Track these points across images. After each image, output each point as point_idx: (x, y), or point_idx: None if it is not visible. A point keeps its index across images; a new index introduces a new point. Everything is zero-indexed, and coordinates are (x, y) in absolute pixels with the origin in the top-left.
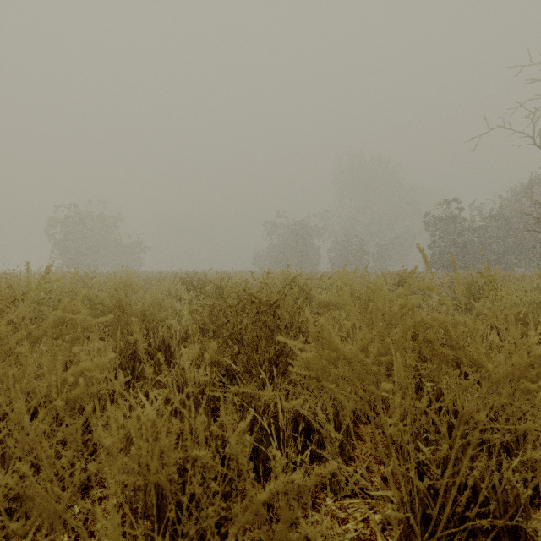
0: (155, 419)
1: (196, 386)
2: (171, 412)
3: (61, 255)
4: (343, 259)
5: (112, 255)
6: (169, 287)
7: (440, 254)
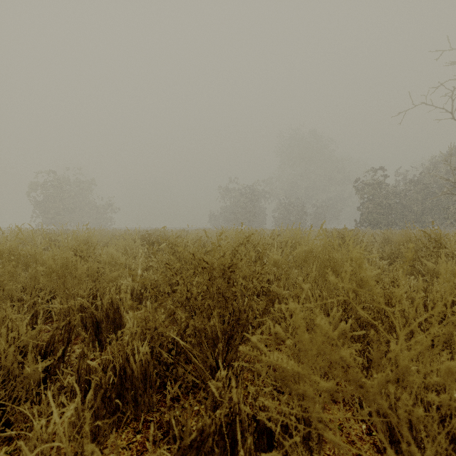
0: (63, 440)
1: (137, 366)
2: (104, 401)
3: (41, 215)
4: (285, 218)
5: (87, 215)
6: (129, 244)
7: (368, 214)
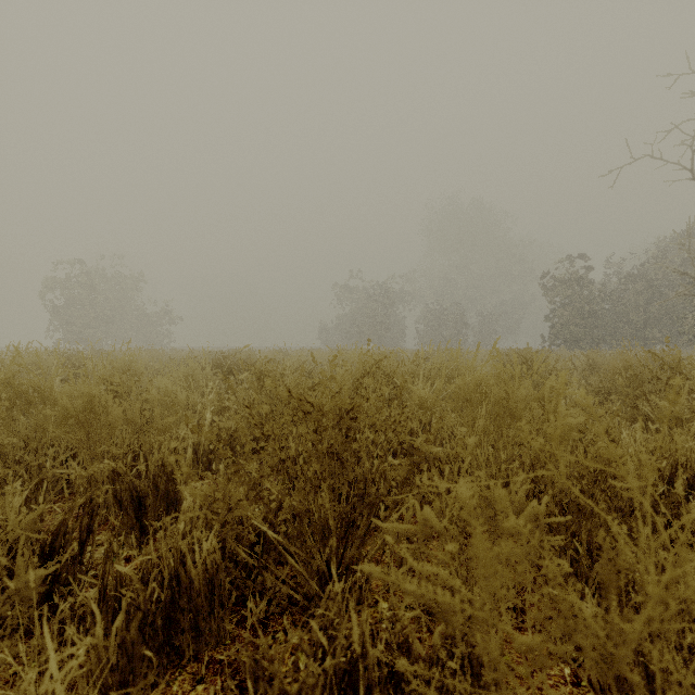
0: None
1: (198, 572)
2: (143, 631)
3: (62, 327)
4: (435, 332)
5: (132, 328)
6: (193, 373)
7: (562, 327)
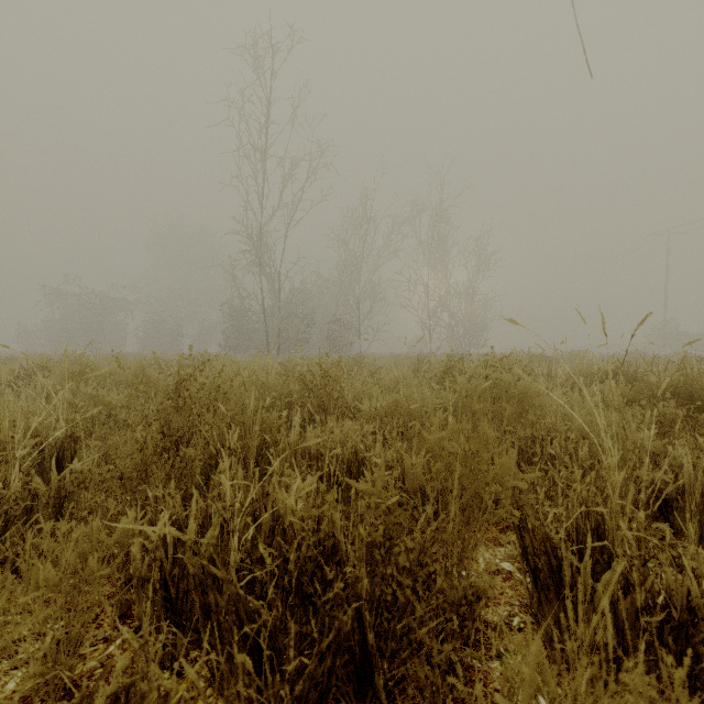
0: None
1: None
2: None
3: None
4: (154, 339)
5: None
6: None
7: (229, 339)
